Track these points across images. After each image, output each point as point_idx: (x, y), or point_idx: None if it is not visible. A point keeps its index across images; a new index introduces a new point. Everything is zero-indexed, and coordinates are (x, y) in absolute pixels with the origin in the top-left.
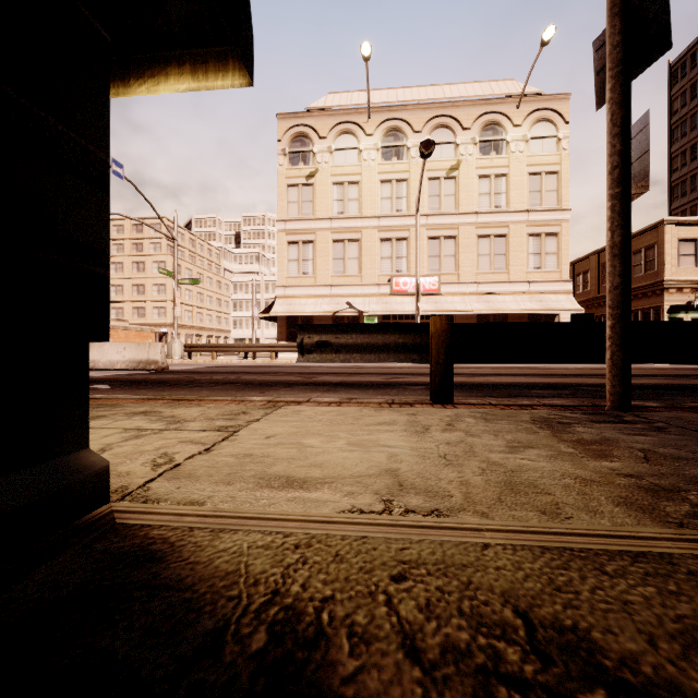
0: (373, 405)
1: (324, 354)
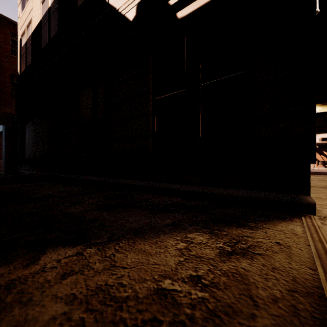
0: None
1: None
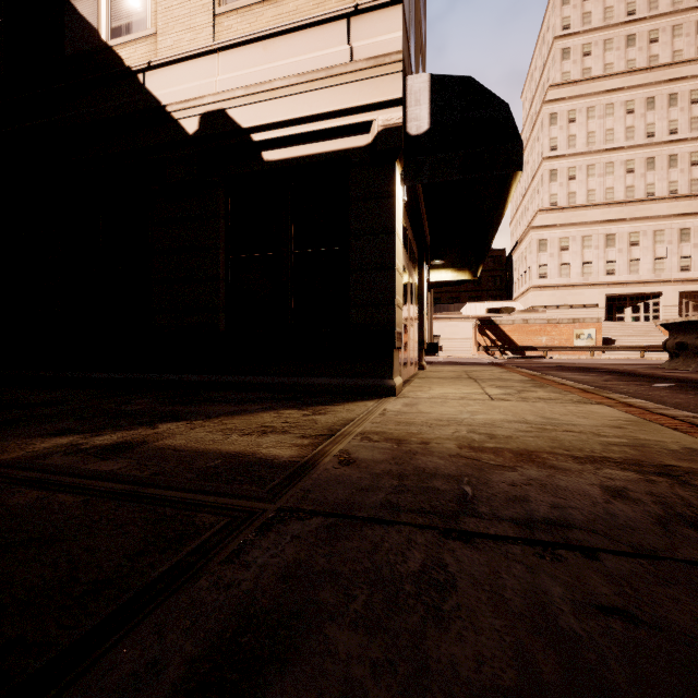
0: (667, 421)
1: (688, 359)
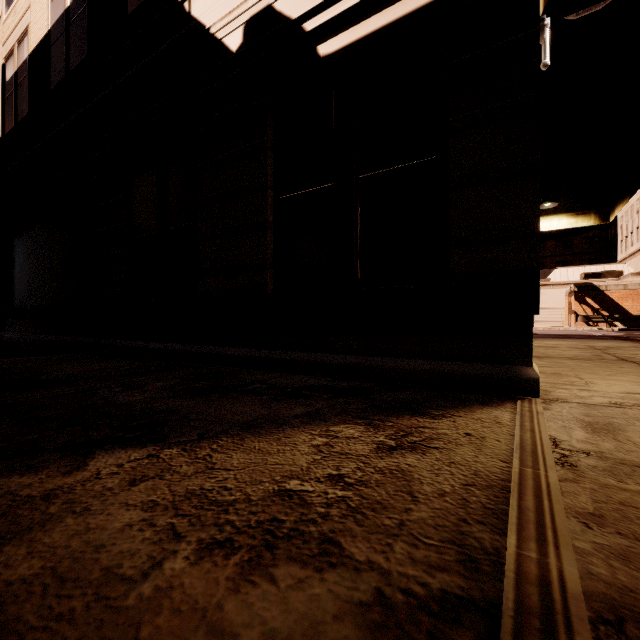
0: None
1: None
